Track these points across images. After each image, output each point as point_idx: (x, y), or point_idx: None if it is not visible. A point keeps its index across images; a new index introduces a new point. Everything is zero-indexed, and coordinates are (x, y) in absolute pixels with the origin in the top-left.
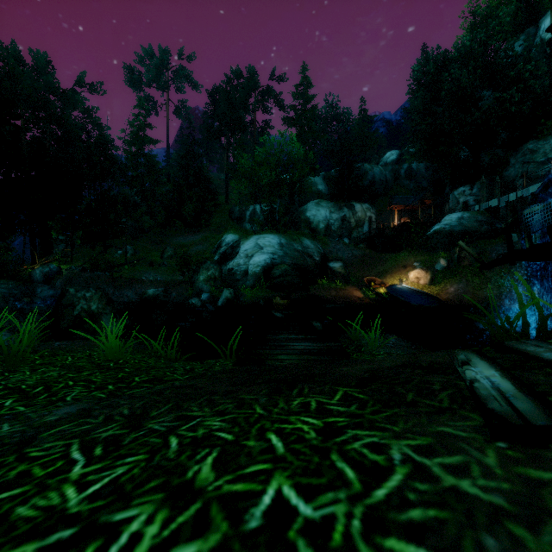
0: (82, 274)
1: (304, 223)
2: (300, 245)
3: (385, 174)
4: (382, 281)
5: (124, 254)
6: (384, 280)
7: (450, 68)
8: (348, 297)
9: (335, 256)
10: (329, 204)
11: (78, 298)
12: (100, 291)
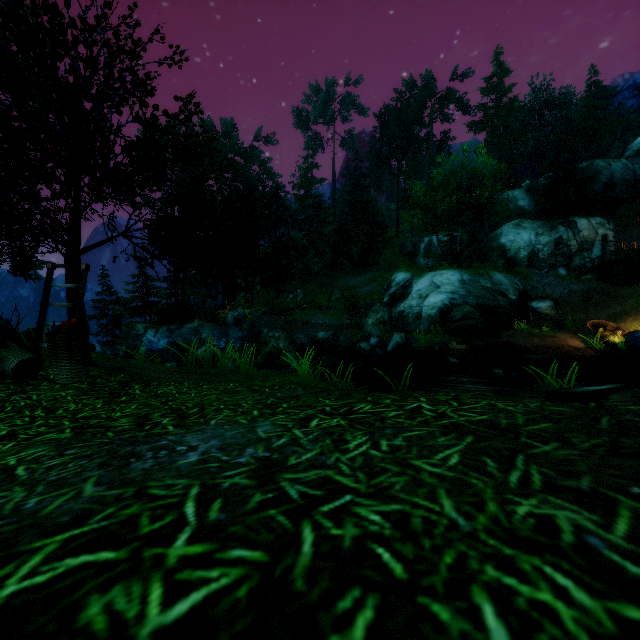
0: (263, 318)
1: (496, 252)
2: (489, 281)
3: (634, 170)
4: (617, 326)
5: (295, 297)
6: (621, 325)
7: None
8: (559, 347)
9: (540, 293)
10: (535, 224)
11: (269, 337)
12: (285, 331)
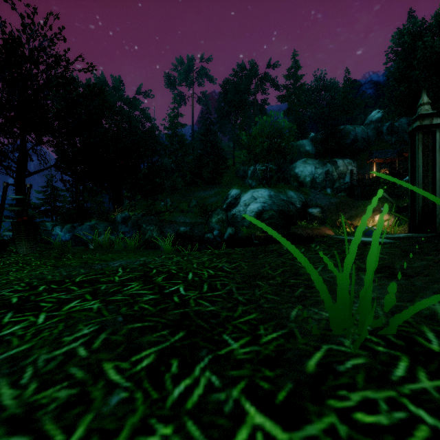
0: (142, 218)
1: (293, 178)
2: (285, 196)
3: (367, 132)
4: (351, 223)
5: (165, 204)
6: (353, 222)
7: (426, 36)
8: (321, 235)
9: (314, 204)
10: (315, 162)
11: (147, 230)
12: (157, 226)
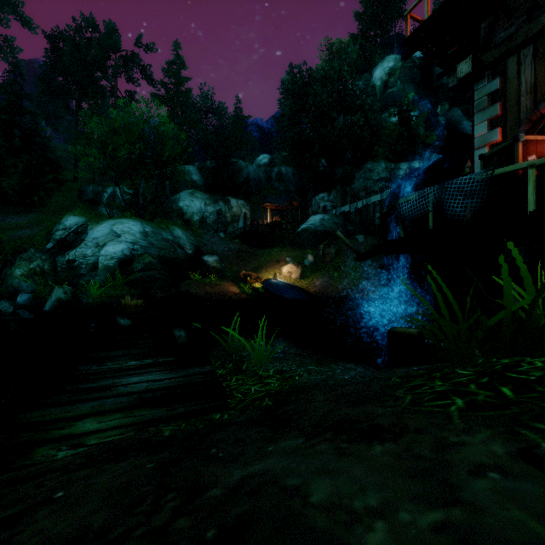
0: None
1: (176, 214)
2: (170, 235)
3: (259, 174)
4: (258, 276)
5: None
6: (259, 275)
7: (313, 86)
8: (224, 293)
9: (210, 249)
10: (205, 196)
11: None
12: None
